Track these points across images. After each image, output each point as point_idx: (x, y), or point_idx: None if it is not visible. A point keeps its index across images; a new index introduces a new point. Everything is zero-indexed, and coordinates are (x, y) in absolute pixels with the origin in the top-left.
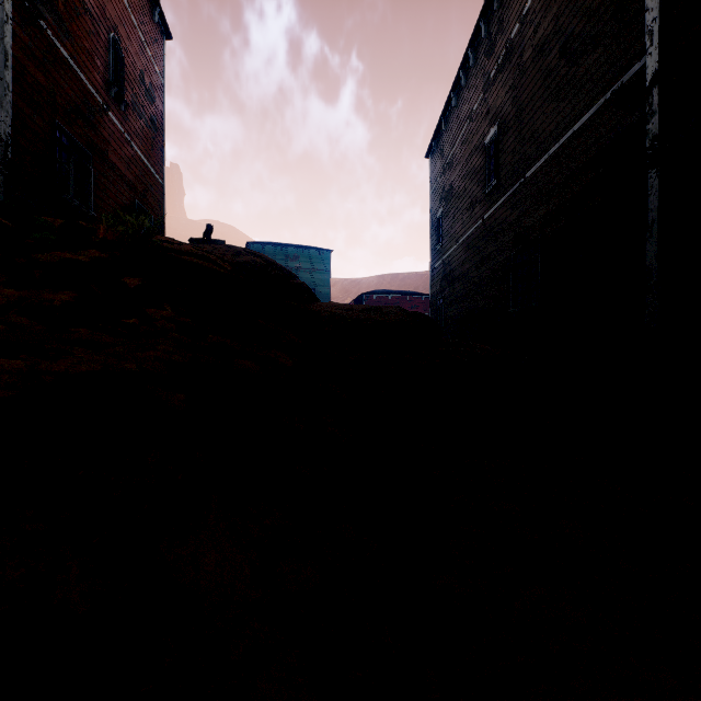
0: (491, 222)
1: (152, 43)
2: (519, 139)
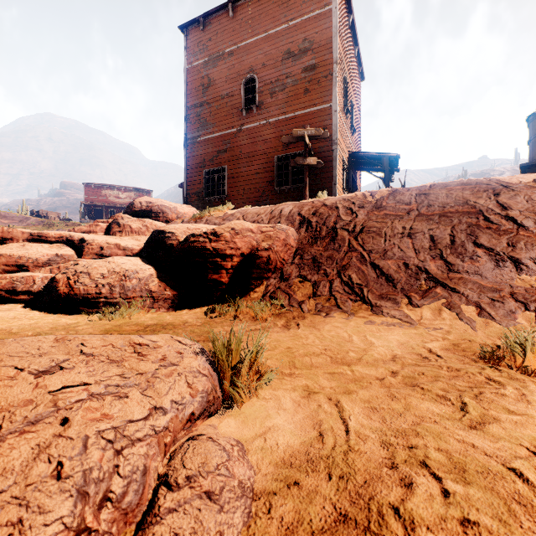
0: None
1: (306, 3)
2: None
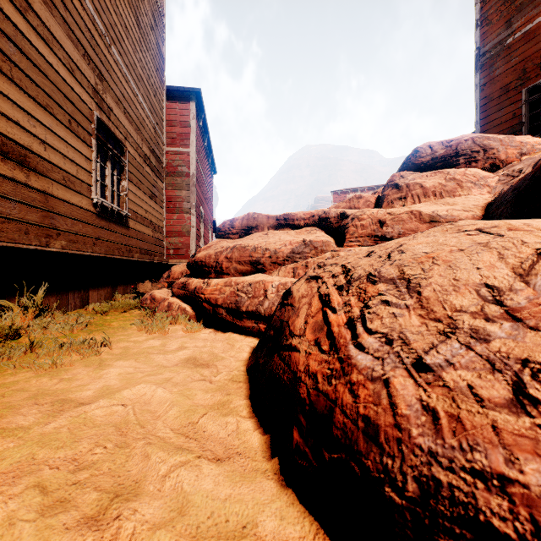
0: None
1: None
2: None
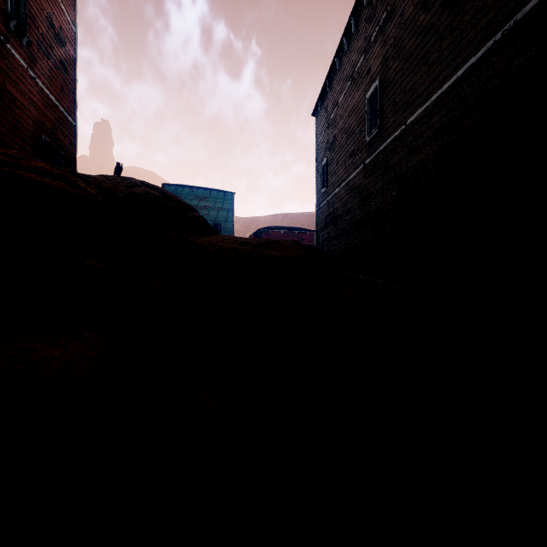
0: (372, 167)
1: None
2: (400, 90)
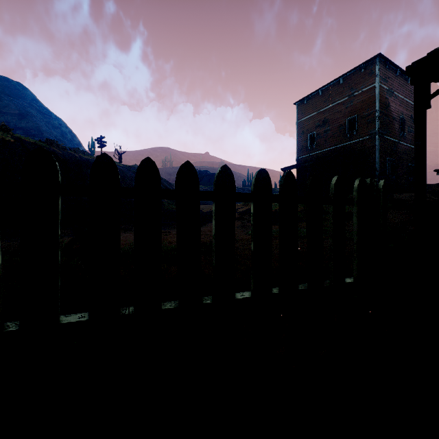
0: None
1: None
2: None
